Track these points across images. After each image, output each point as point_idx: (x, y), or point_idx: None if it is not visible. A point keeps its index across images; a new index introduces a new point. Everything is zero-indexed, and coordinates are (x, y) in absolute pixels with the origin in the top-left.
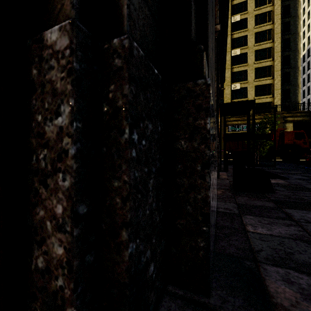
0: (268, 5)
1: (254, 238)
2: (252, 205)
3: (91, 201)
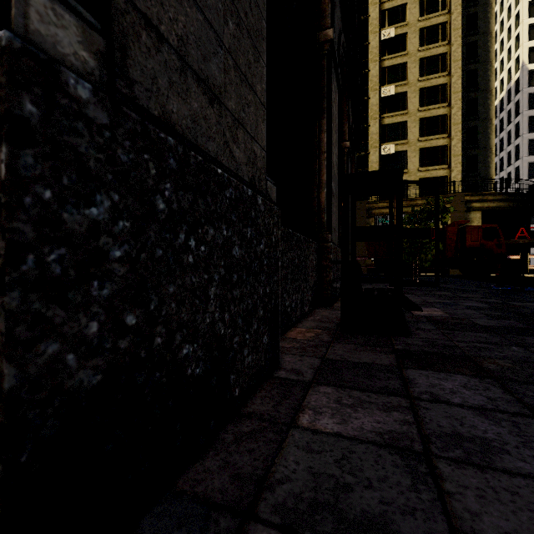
0: (441, 13)
1: (296, 444)
2: (351, 361)
3: None
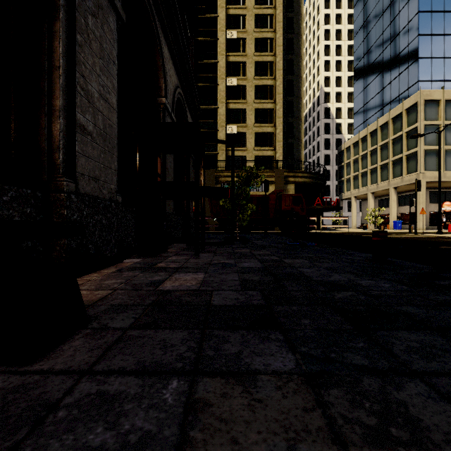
0: (270, 30)
1: None
2: None
3: None
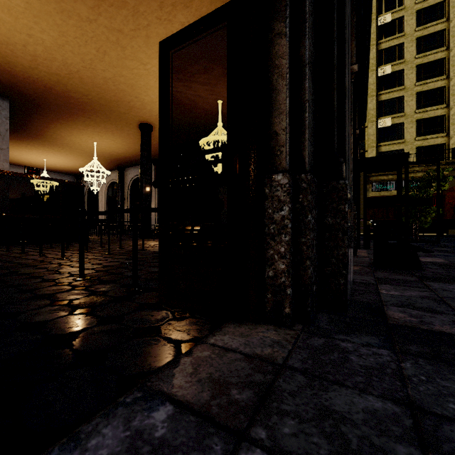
0: None
1: (386, 296)
2: (392, 278)
3: (293, 247)
